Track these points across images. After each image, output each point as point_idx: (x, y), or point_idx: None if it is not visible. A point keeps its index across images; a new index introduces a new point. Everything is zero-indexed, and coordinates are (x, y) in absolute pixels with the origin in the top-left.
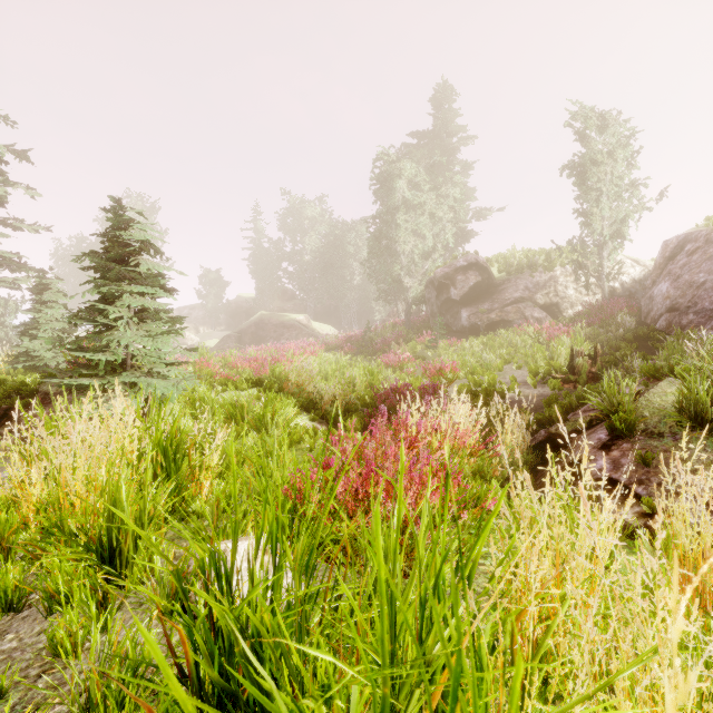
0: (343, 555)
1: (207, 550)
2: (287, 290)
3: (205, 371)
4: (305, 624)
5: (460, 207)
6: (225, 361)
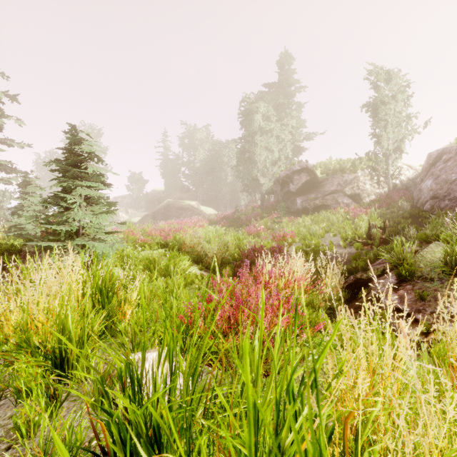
0: (220, 361)
1: (124, 362)
2: (185, 185)
3: (131, 237)
4: (192, 418)
5: (296, 132)
6: (144, 231)
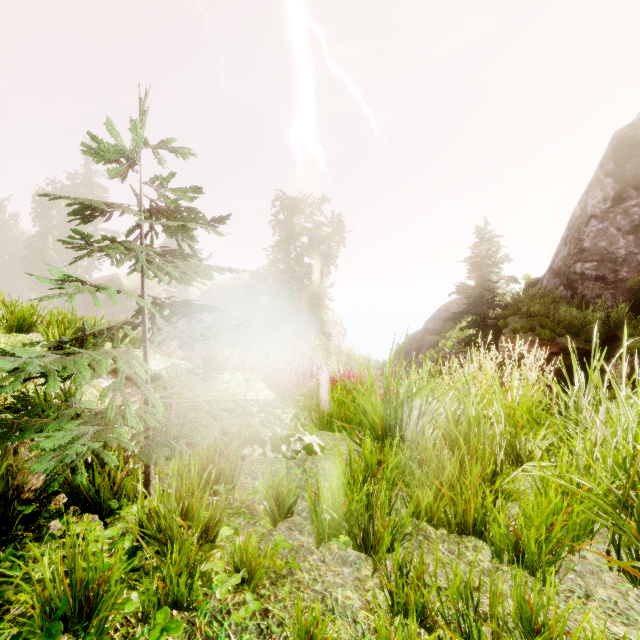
0: None
1: None
2: None
3: None
4: None
5: None
6: None
